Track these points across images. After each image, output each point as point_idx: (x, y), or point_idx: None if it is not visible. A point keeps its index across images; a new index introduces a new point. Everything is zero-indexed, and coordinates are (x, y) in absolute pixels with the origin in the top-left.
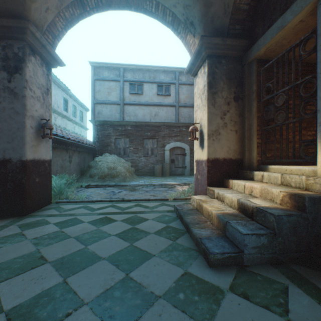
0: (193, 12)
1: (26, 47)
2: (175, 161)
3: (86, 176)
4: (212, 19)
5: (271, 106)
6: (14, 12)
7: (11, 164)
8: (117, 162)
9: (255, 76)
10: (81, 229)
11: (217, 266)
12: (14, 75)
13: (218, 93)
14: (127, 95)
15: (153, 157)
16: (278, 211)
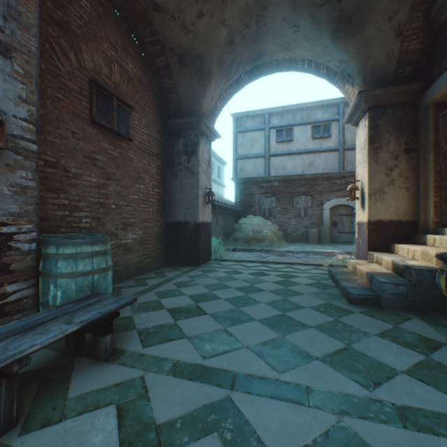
0: (350, 66)
1: (199, 134)
2: (338, 224)
3: (230, 239)
4: (373, 70)
5: None
6: (192, 110)
7: (189, 225)
8: (263, 225)
9: (431, 124)
10: (244, 277)
11: (355, 303)
12: (191, 157)
13: (382, 147)
14: (273, 144)
15: (307, 219)
16: (422, 268)
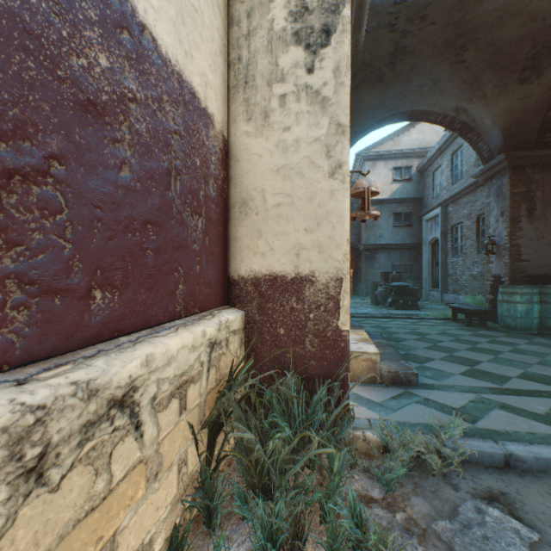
0: None
1: None
2: None
3: None
4: None
5: None
6: None
7: None
8: None
9: None
10: (546, 370)
11: None
12: None
13: None
14: None
15: None
16: None
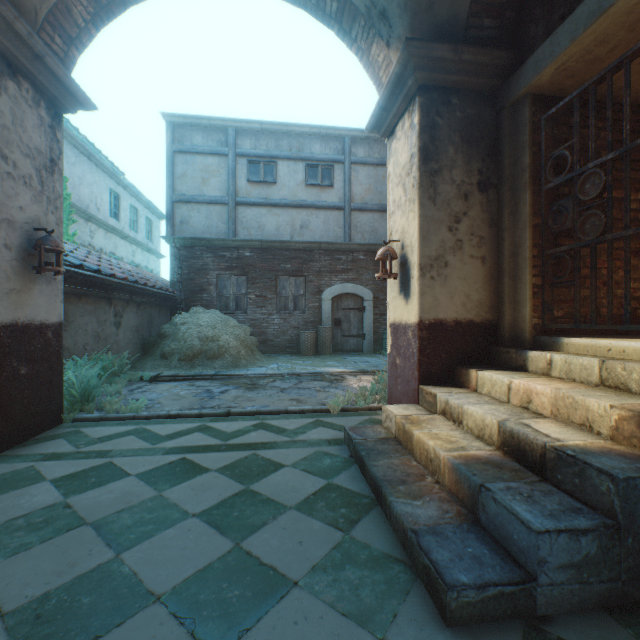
0: None
1: None
2: (343, 322)
3: (153, 355)
4: (432, 3)
5: (567, 201)
6: None
7: None
8: (221, 326)
9: (528, 134)
10: (116, 499)
11: (467, 621)
12: None
13: (444, 171)
14: (242, 184)
15: (298, 315)
16: (620, 465)
